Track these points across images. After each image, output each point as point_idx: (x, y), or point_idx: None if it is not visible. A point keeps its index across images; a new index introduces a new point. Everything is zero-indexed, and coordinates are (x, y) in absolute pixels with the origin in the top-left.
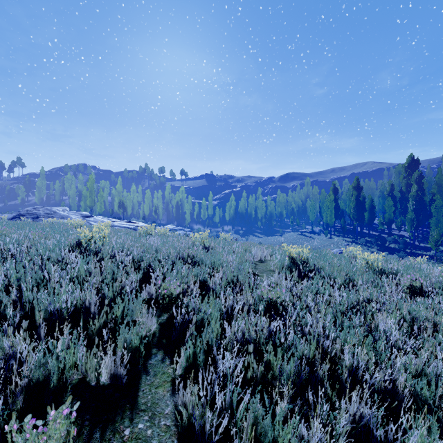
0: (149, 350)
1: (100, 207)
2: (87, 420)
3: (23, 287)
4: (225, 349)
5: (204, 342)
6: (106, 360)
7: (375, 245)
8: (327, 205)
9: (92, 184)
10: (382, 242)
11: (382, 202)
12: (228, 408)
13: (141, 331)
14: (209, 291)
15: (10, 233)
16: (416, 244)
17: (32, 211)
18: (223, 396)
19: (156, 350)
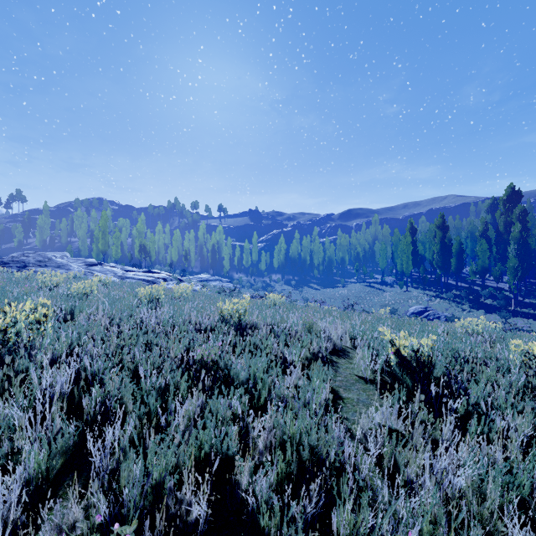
0: None
1: (116, 251)
2: None
3: None
4: None
5: None
6: None
7: (466, 301)
8: (402, 249)
9: (105, 222)
10: (476, 297)
11: (471, 245)
12: None
13: None
14: (238, 493)
15: None
16: (519, 300)
17: (18, 258)
18: None
19: None
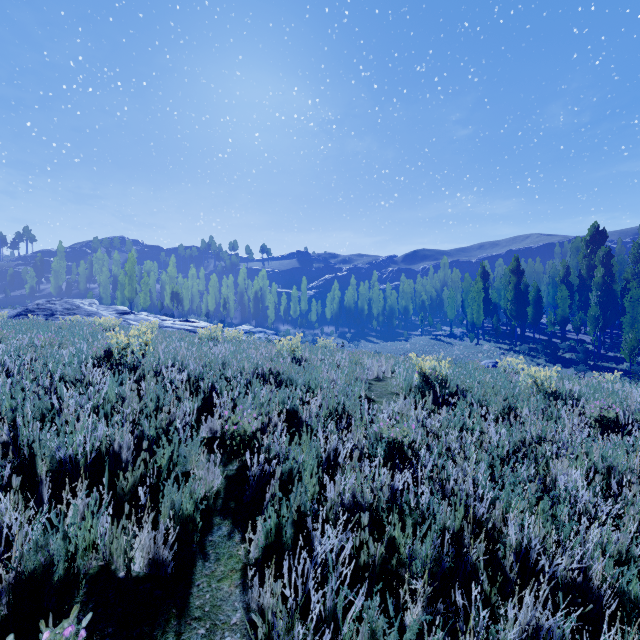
0: (210, 519)
1: (144, 299)
2: (109, 636)
3: (20, 422)
4: (326, 518)
5: (293, 508)
6: (142, 538)
7: (543, 354)
8: (473, 296)
9: (132, 266)
10: (553, 350)
11: (552, 292)
12: (329, 617)
13: (196, 492)
14: (301, 425)
15: (8, 338)
16: (602, 353)
17: (44, 305)
18: (322, 593)
19: (220, 519)
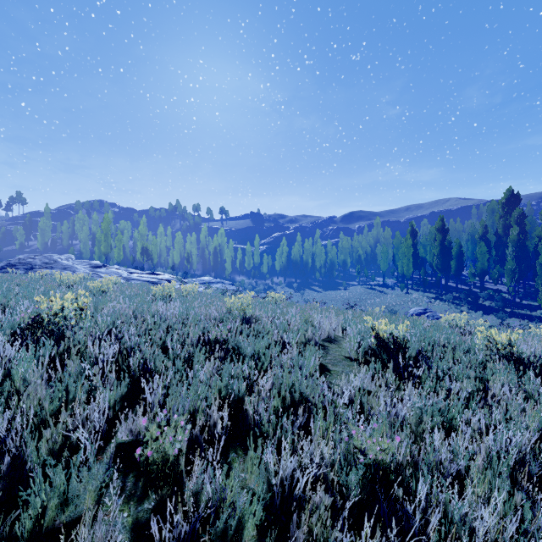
0: None
1: (118, 254)
2: None
3: None
4: None
5: None
6: None
7: (465, 302)
8: (403, 251)
9: (108, 225)
10: (474, 299)
11: (471, 248)
12: None
13: None
14: (248, 418)
15: None
16: (517, 301)
17: (25, 260)
18: None
19: None
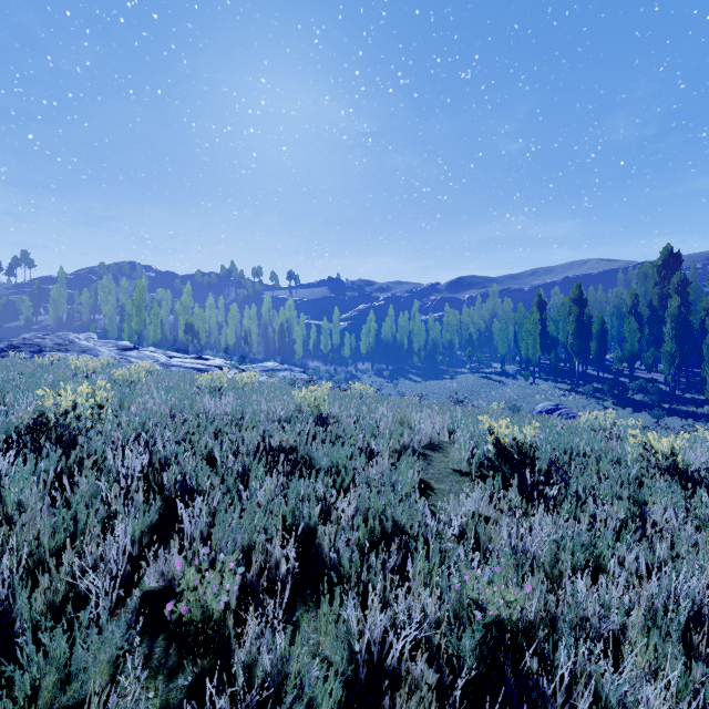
0: None
1: (155, 332)
2: None
3: None
4: None
5: None
6: None
7: (609, 396)
8: (528, 329)
9: (141, 294)
10: (621, 391)
11: (617, 324)
12: None
13: None
14: (322, 556)
15: None
16: (677, 395)
17: (32, 340)
18: None
19: None
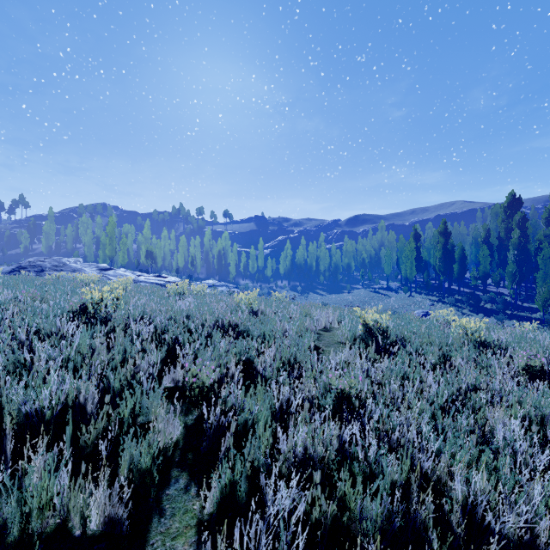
0: (168, 471)
1: (123, 257)
2: None
3: None
4: (279, 471)
5: (247, 462)
6: (98, 497)
7: (467, 305)
8: (407, 255)
9: (112, 229)
10: (476, 301)
11: (475, 251)
12: None
13: (154, 448)
14: (256, 375)
15: None
16: (518, 304)
17: (35, 263)
18: None
19: (178, 471)
